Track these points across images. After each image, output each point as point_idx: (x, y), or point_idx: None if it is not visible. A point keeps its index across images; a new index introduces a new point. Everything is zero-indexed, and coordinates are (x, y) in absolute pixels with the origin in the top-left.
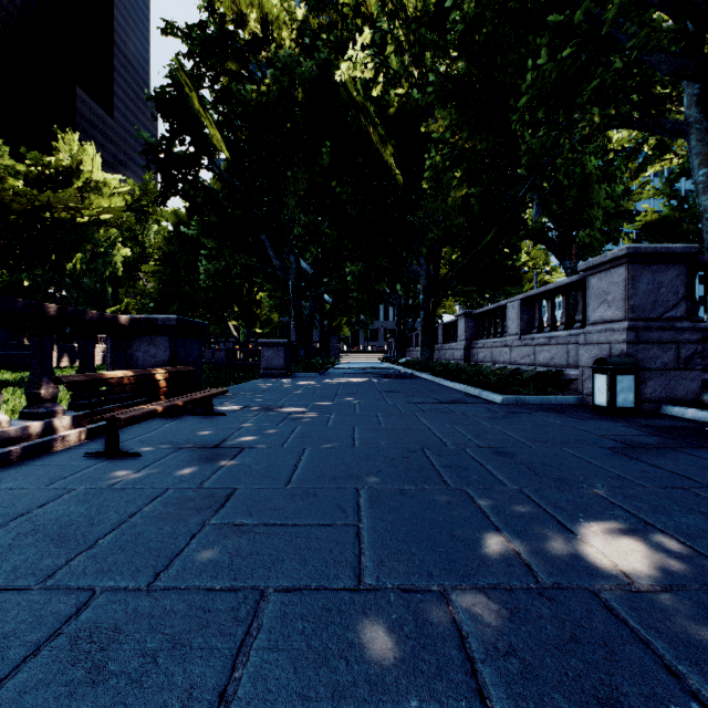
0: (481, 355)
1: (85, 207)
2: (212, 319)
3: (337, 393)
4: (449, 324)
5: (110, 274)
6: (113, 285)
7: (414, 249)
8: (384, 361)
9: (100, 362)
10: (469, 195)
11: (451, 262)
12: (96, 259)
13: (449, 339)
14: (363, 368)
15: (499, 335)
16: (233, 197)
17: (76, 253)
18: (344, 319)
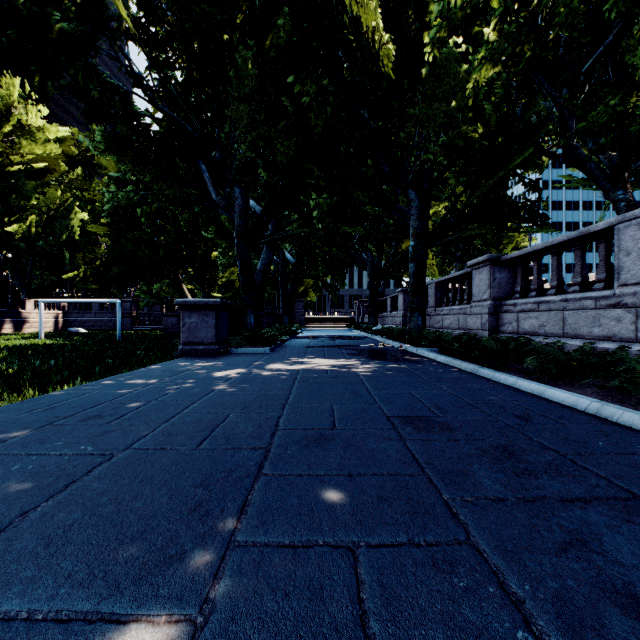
0: (530, 323)
1: (14, 153)
2: (171, 283)
3: (275, 435)
4: (447, 281)
5: (68, 238)
6: (71, 249)
7: (401, 179)
8: (352, 327)
9: (51, 328)
10: (476, 106)
11: (455, 194)
12: (53, 222)
13: (446, 300)
14: (331, 338)
15: (578, 288)
16: (152, 102)
17: (30, 215)
18: (310, 283)
